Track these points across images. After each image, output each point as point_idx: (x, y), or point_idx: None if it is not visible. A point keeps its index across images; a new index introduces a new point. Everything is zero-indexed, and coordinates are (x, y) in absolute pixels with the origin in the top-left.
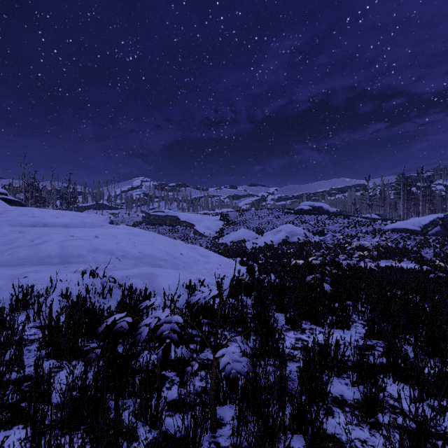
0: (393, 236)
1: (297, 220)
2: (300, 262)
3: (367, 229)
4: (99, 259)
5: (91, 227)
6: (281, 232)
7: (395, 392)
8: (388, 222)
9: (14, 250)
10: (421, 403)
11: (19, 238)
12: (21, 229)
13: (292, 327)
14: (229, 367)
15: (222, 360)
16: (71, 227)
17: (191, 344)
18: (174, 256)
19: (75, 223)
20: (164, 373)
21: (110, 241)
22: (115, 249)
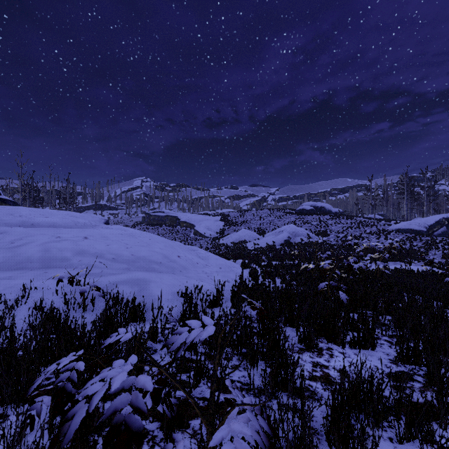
0: (398, 237)
1: (299, 220)
2: (310, 266)
3: (371, 229)
4: (86, 262)
5: (82, 227)
6: (283, 233)
7: None
8: (391, 223)
9: None
10: None
11: None
12: (3, 229)
13: (307, 347)
14: None
15: None
16: (60, 227)
17: (183, 373)
18: (171, 259)
19: (66, 223)
20: (144, 424)
21: (101, 243)
22: (105, 251)
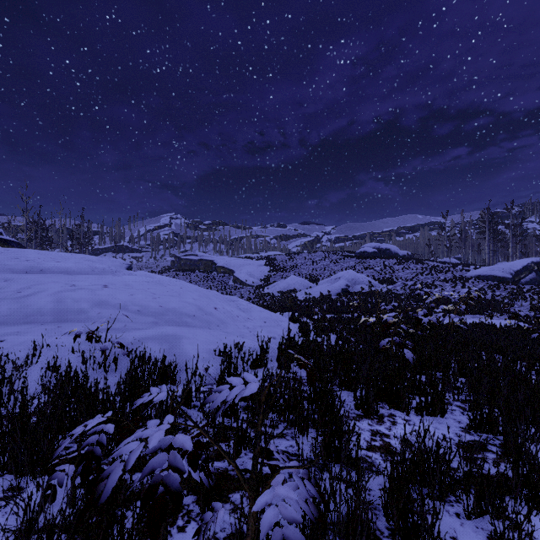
0: (477, 285)
1: (359, 265)
2: (371, 320)
3: (446, 276)
4: (106, 315)
5: (101, 273)
6: (340, 280)
7: (536, 530)
8: (470, 268)
9: None
10: None
11: (4, 288)
12: (8, 276)
13: (365, 414)
14: (277, 533)
15: (266, 517)
16: (75, 273)
17: (222, 442)
18: (206, 311)
19: (81, 269)
20: None
21: (123, 292)
22: (129, 302)
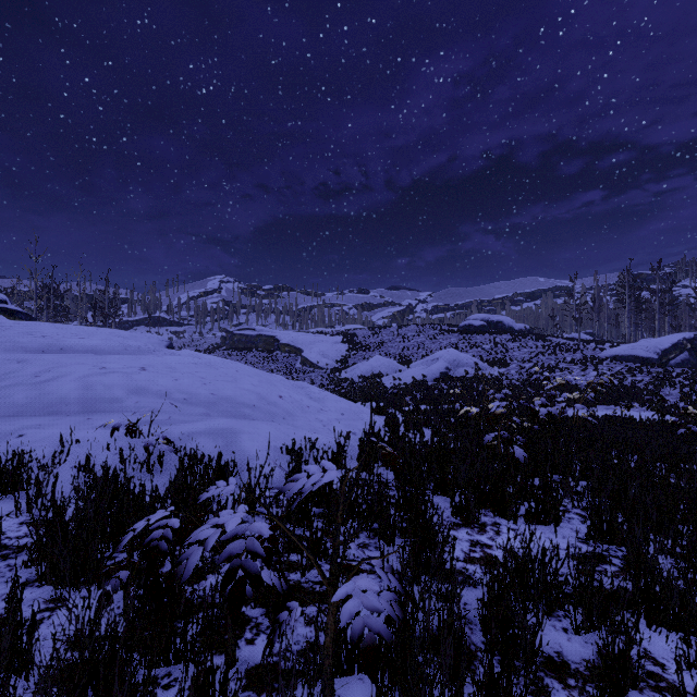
0: (614, 368)
1: (463, 342)
2: (474, 410)
3: (574, 356)
4: (146, 405)
5: (136, 353)
6: (439, 362)
7: (653, 646)
8: (605, 346)
9: (6, 392)
10: None
11: (17, 371)
12: (21, 356)
13: (464, 522)
14: (359, 622)
15: (347, 607)
16: (103, 353)
17: (293, 552)
18: (269, 400)
19: (111, 347)
20: (244, 610)
21: (166, 376)
22: (173, 389)
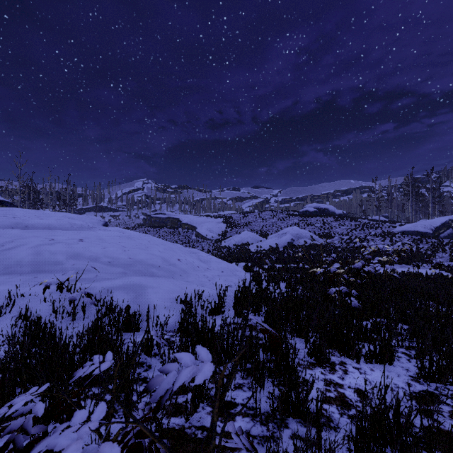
0: (403, 239)
1: (302, 222)
2: (318, 271)
3: (376, 231)
4: (80, 266)
5: (79, 229)
6: (286, 235)
7: None
8: (396, 225)
9: None
10: None
11: None
12: None
13: (317, 361)
14: None
15: None
16: (55, 229)
17: (180, 394)
18: (170, 262)
19: (62, 225)
20: None
21: (97, 246)
22: (101, 255)
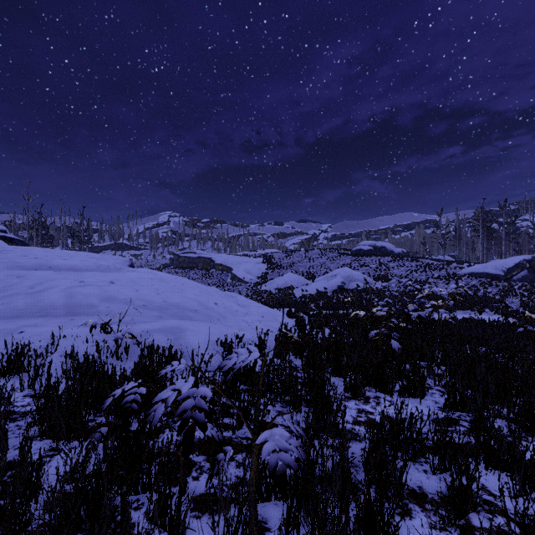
0: (470, 282)
1: (355, 262)
2: (361, 313)
3: (440, 273)
4: (115, 310)
5: (106, 270)
6: (336, 277)
7: (489, 482)
8: (464, 266)
9: (9, 299)
10: (529, 502)
11: (17, 284)
12: (19, 273)
13: (353, 396)
14: (274, 457)
15: (266, 447)
16: (81, 270)
17: (226, 417)
18: (207, 306)
19: (87, 266)
20: (191, 457)
21: (129, 288)
22: (135, 298)
